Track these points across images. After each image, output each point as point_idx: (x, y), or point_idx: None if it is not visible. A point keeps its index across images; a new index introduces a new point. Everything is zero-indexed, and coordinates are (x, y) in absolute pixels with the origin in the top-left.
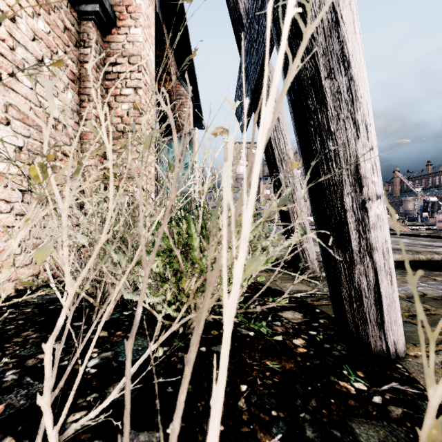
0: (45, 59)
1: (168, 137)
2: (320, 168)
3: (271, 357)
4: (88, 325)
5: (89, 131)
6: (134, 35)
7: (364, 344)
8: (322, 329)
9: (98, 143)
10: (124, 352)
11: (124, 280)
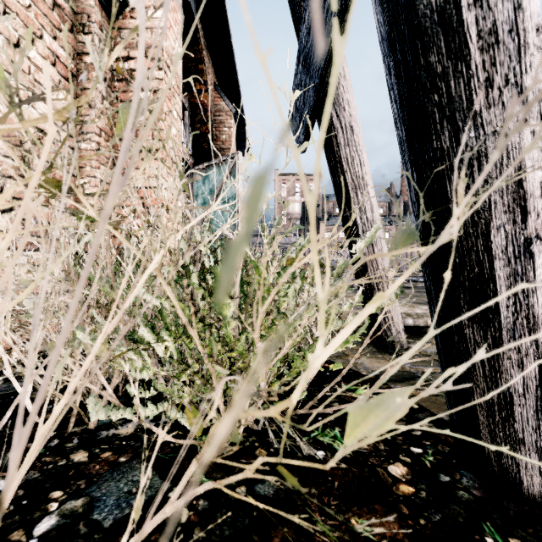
0: (22, 43)
1: (203, 164)
2: (446, 182)
3: (356, 507)
4: (62, 439)
5: (90, 149)
6: (153, 19)
7: (511, 480)
8: (430, 442)
9: (103, 166)
10: (106, 499)
11: (63, 404)
